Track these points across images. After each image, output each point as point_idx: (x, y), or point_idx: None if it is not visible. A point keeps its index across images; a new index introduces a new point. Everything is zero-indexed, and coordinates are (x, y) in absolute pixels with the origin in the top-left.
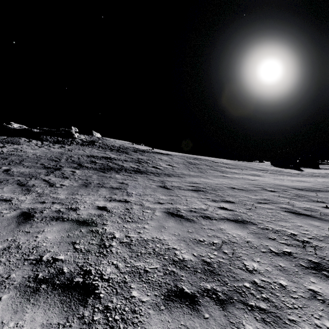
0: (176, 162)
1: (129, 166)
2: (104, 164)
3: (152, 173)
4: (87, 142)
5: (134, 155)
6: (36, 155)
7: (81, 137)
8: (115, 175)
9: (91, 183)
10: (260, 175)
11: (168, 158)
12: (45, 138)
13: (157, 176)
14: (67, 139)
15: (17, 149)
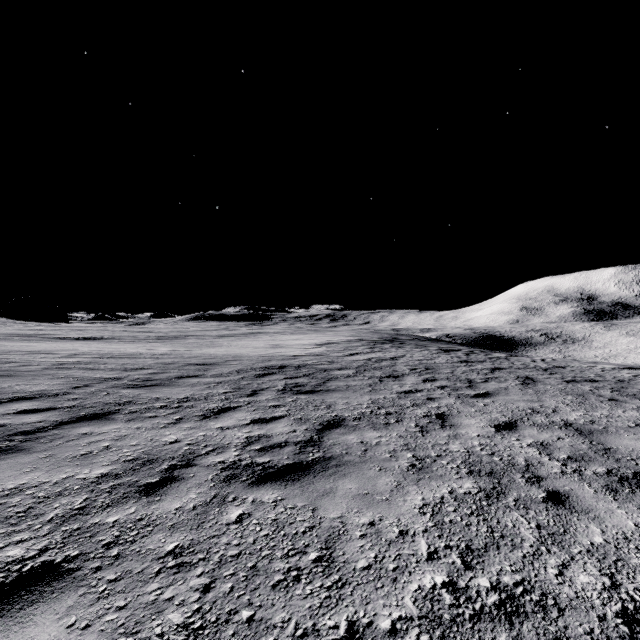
0: None
1: None
2: None
3: None
4: None
5: None
6: None
7: None
8: None
9: None
10: (34, 326)
11: None
12: None
13: None
14: None
15: None
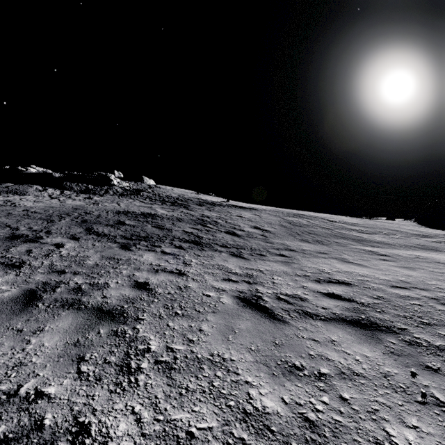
0: (268, 221)
1: (183, 232)
2: (137, 227)
3: (226, 247)
4: (131, 191)
5: (197, 210)
6: (28, 211)
7: (123, 184)
8: (142, 255)
9: (58, 285)
10: (436, 247)
11: (252, 215)
12: (69, 186)
13: (234, 255)
14: (101, 187)
15: (8, 202)
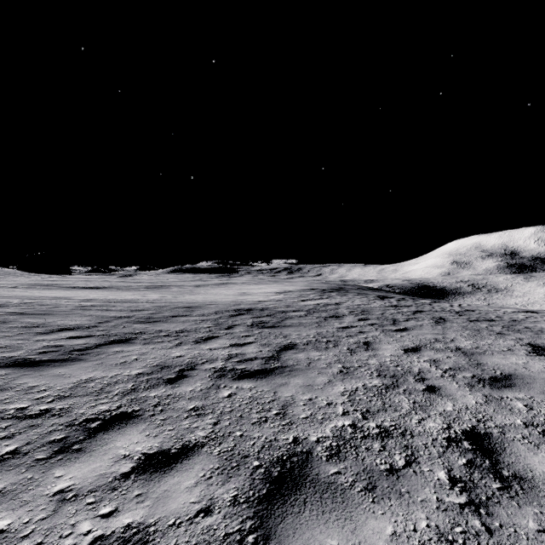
0: None
1: None
2: None
3: None
4: None
5: None
6: None
7: None
8: None
9: None
10: (46, 278)
11: None
12: None
13: None
14: None
15: None
